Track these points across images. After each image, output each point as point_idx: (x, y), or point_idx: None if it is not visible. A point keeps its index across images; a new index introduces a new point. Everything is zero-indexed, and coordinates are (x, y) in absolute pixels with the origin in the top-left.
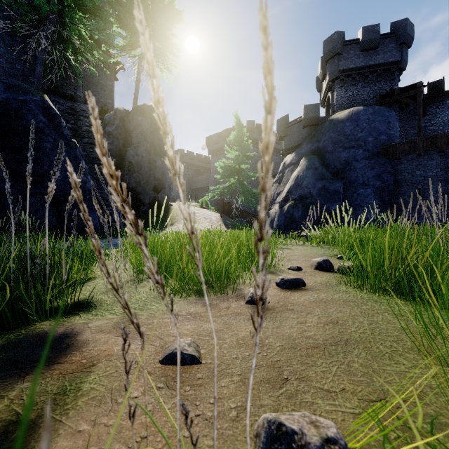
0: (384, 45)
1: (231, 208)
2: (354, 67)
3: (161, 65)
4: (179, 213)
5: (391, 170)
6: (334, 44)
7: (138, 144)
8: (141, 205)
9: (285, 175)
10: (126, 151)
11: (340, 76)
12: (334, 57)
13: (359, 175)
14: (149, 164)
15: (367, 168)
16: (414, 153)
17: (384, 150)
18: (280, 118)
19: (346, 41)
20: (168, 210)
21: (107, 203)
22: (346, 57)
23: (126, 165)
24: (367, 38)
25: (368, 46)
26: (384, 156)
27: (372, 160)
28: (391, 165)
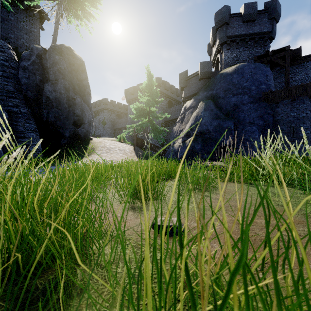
0: (260, 19)
1: (143, 142)
2: (238, 34)
3: (80, 13)
4: (97, 145)
5: (270, 112)
6: (223, 15)
7: (56, 81)
8: (62, 138)
9: (186, 116)
10: (44, 87)
11: (227, 40)
12: (223, 25)
13: (246, 115)
14: (68, 101)
15: (252, 110)
16: (289, 98)
17: (264, 96)
18: (181, 73)
19: (232, 14)
20: (88, 142)
21: (23, 134)
22: (232, 26)
23: (44, 100)
24: (248, 12)
25: (248, 18)
26: (265, 101)
27: (255, 104)
28: (270, 108)
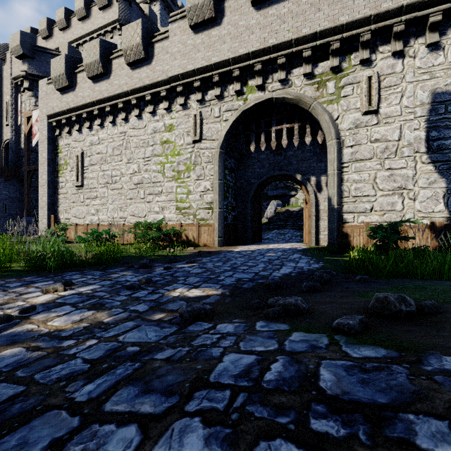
0: None
1: None
2: None
3: None
4: None
5: None
6: None
7: None
8: None
9: None
10: None
11: None
12: None
13: None
14: None
15: None
16: None
17: None
18: None
19: None
20: None
21: None
22: None
23: None
24: None
25: None
26: None
27: None
28: None
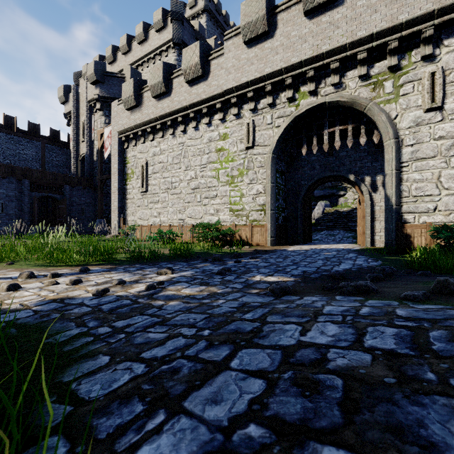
0: None
1: None
2: None
3: None
4: None
5: None
6: None
7: None
8: None
9: None
10: None
11: None
12: None
13: None
14: None
15: None
16: None
17: None
18: None
19: None
20: None
21: None
22: None
23: None
24: None
25: None
26: None
27: None
28: None
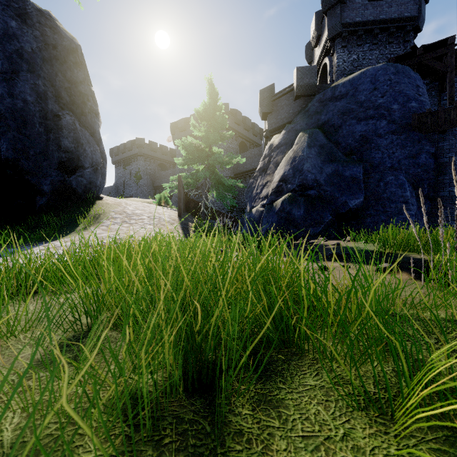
0: None
1: (198, 205)
2: (361, 21)
3: None
4: (108, 210)
5: (430, 148)
6: None
7: (14, 75)
8: (36, 194)
9: (273, 160)
10: None
11: (343, 31)
12: (336, 5)
13: (385, 155)
14: (44, 119)
15: (396, 146)
16: None
17: (417, 121)
18: (263, 89)
19: None
20: (92, 204)
21: None
22: (350, 6)
23: None
24: None
25: None
26: (419, 130)
27: (401, 135)
28: (429, 143)
